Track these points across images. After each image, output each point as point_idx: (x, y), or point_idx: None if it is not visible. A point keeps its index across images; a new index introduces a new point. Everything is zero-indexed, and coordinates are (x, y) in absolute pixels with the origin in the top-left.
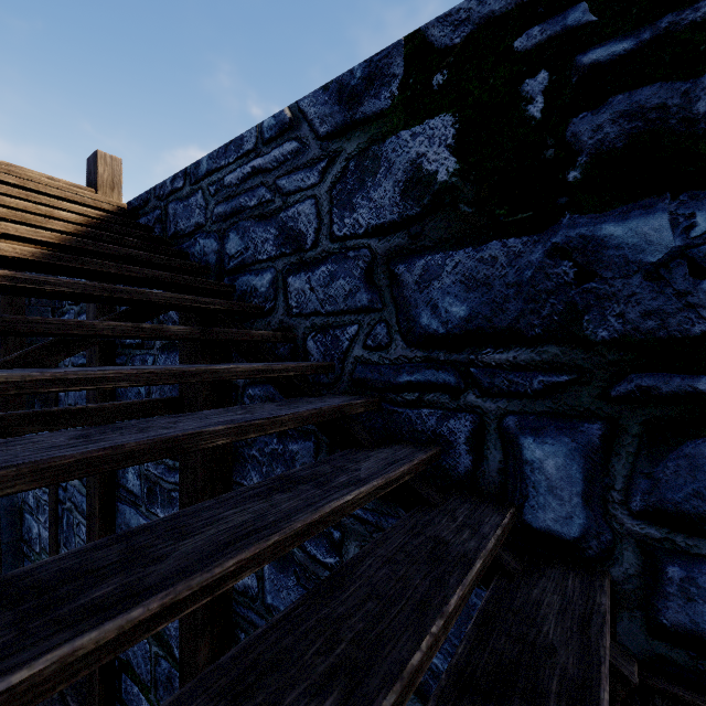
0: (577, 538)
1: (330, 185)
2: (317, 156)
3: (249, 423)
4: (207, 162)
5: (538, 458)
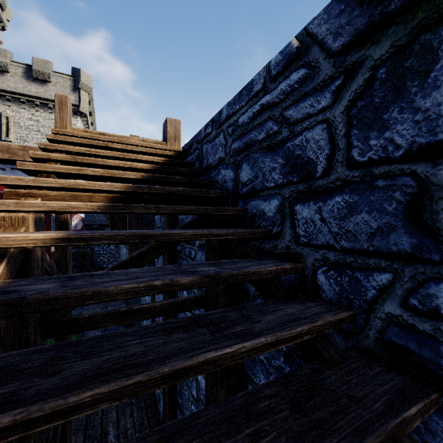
0: None
1: (347, 104)
2: (329, 75)
3: None
4: (226, 109)
5: None
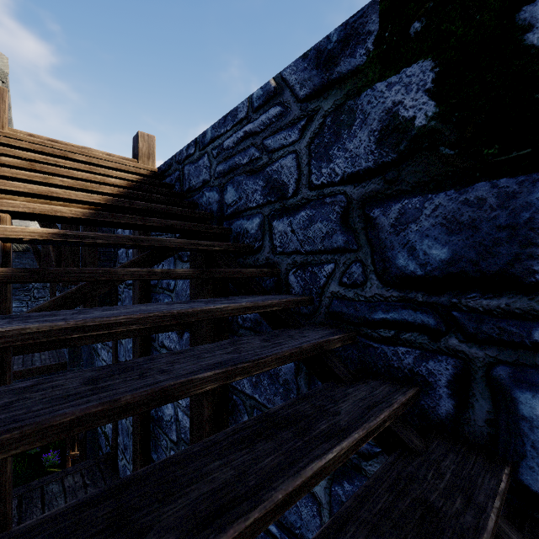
0: None
1: (308, 141)
2: (297, 116)
3: (235, 367)
4: (211, 132)
5: None
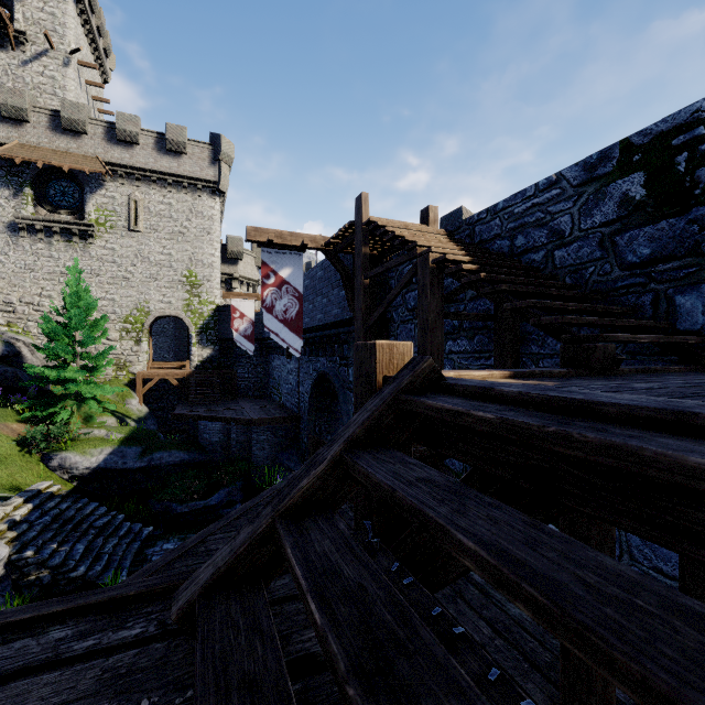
0: (699, 329)
1: (579, 207)
2: (571, 195)
3: (561, 290)
4: (503, 204)
5: (682, 303)
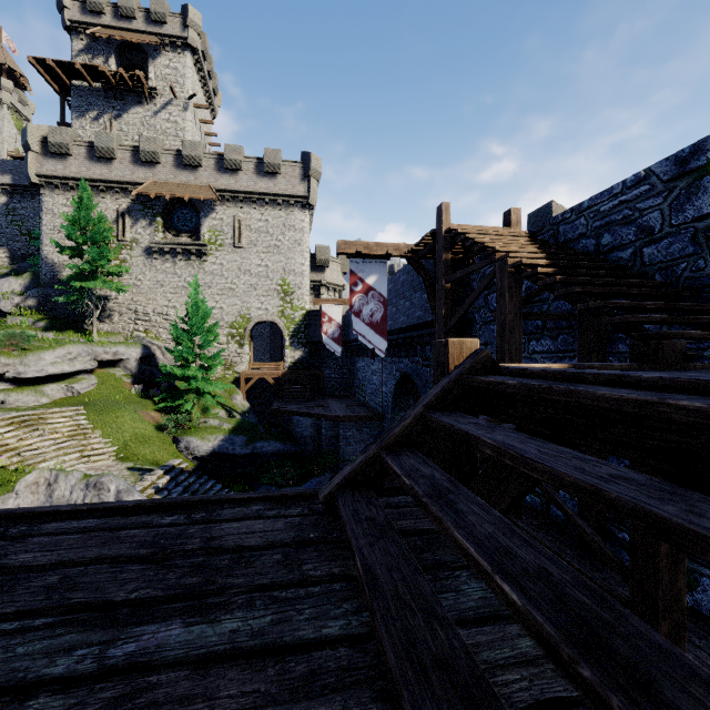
0: None
1: (669, 203)
2: (661, 190)
3: (642, 289)
4: (588, 202)
5: None
